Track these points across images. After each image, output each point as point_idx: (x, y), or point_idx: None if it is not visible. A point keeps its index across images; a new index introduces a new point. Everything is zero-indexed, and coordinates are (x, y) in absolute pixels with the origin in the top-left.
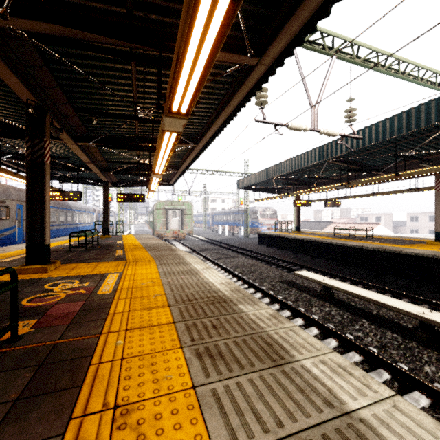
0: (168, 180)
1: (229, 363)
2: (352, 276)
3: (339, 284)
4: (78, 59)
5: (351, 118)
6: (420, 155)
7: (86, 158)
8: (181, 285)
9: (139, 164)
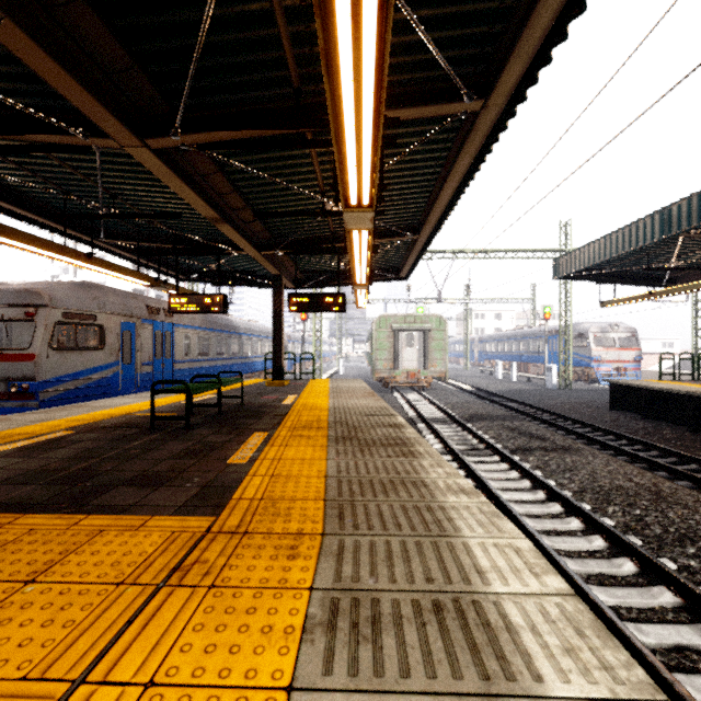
0: (398, 269)
1: None
2: None
3: None
4: None
5: None
6: None
7: (204, 204)
8: None
9: (325, 214)
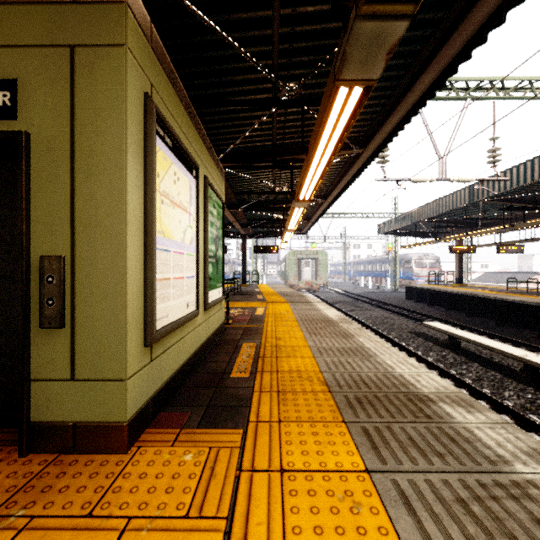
0: (300, 229)
1: (322, 336)
2: (510, 336)
3: (463, 334)
4: None
5: (493, 159)
6: None
7: (233, 219)
8: (305, 315)
9: (274, 220)
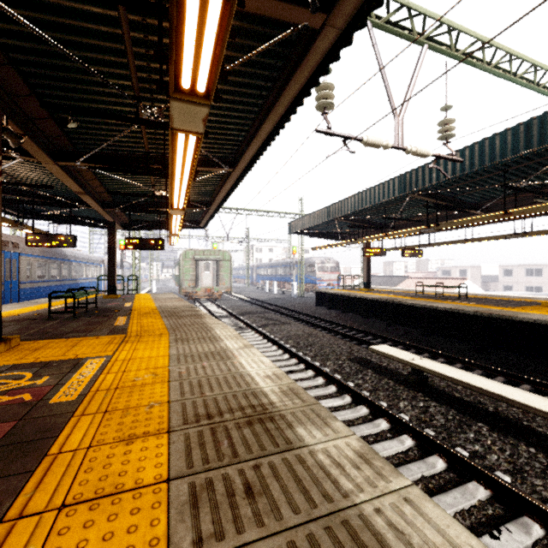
0: (198, 221)
1: None
2: (444, 350)
3: (437, 367)
4: (33, 11)
5: (448, 133)
6: (533, 187)
7: (77, 186)
8: (199, 381)
9: (155, 197)
